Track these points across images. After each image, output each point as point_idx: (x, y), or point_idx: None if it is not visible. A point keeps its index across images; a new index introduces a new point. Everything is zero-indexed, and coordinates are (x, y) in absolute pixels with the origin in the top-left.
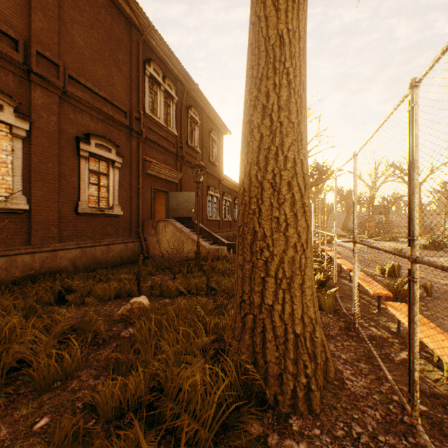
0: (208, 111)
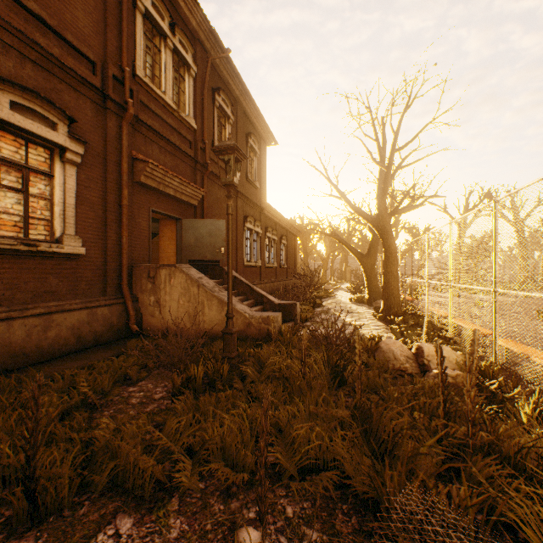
0: (246, 104)
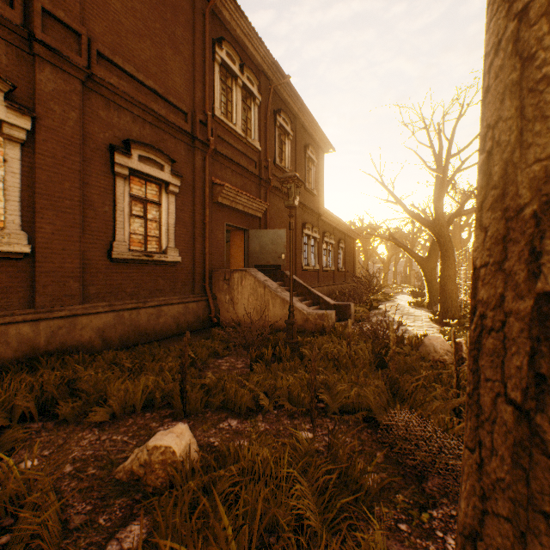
0: (304, 119)
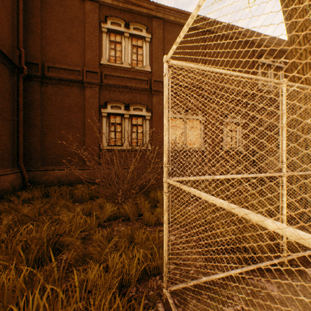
0: None
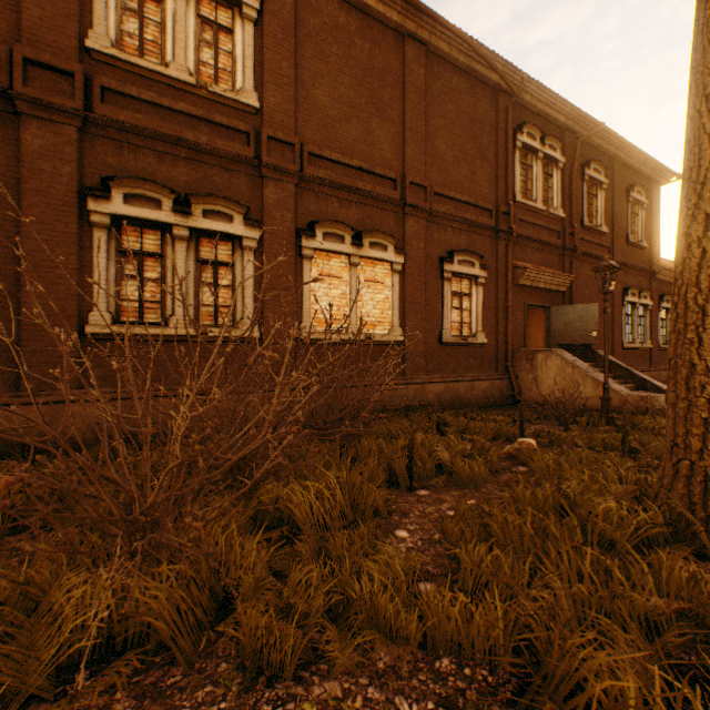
0: (625, 155)
